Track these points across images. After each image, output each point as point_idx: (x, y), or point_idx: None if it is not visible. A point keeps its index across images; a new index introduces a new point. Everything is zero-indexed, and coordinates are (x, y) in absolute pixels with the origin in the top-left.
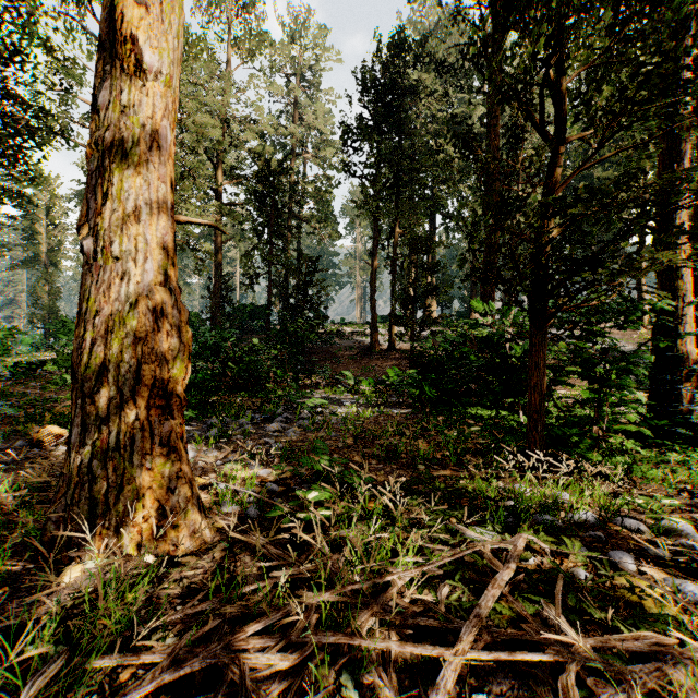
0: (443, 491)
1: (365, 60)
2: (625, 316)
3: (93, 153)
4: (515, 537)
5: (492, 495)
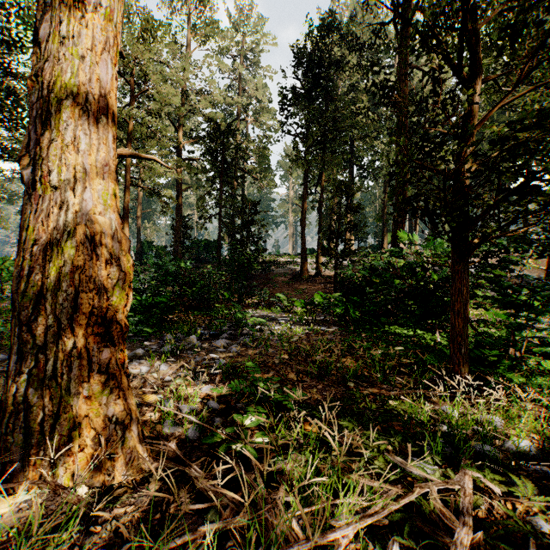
0: (375, 412)
1: (297, 41)
2: (545, 246)
3: (34, 85)
4: (459, 474)
5: (424, 419)
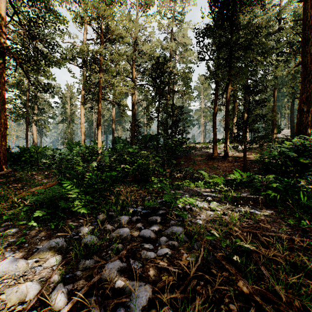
0: None
1: None
2: None
3: None
4: None
5: None
